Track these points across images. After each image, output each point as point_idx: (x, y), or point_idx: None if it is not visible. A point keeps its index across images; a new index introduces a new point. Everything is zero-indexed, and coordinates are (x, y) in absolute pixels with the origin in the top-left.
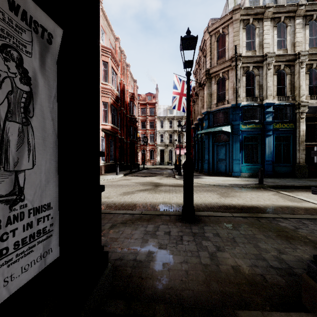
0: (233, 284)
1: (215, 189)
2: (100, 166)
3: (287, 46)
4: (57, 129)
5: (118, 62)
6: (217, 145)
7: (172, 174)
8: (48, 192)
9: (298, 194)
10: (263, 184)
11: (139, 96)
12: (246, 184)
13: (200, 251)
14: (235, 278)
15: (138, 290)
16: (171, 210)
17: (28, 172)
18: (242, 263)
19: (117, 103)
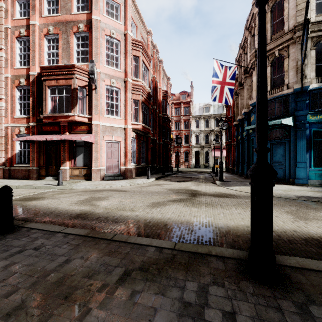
0: None
1: (278, 204)
2: (130, 168)
3: None
4: None
5: (150, 56)
6: (271, 144)
7: (211, 178)
8: None
9: None
10: None
11: (173, 95)
12: None
13: None
14: None
15: None
16: (221, 240)
17: None
18: None
19: (149, 101)
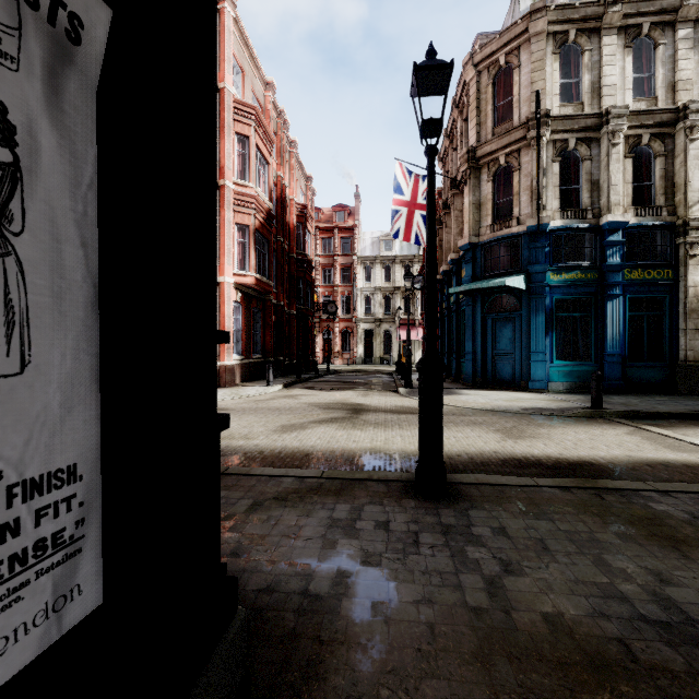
0: (549, 663)
1: (490, 421)
2: (231, 366)
3: (656, 91)
4: (97, 270)
5: (272, 135)
6: (494, 320)
7: (392, 384)
8: (71, 438)
9: (687, 433)
10: (603, 410)
11: (318, 212)
12: (563, 407)
13: (463, 574)
14: (554, 648)
15: (311, 673)
16: (391, 468)
17: (8, 384)
18: (570, 608)
19: (269, 228)
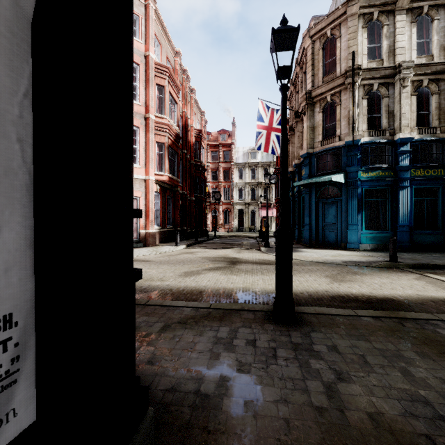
0: None
1: (322, 269)
2: (153, 233)
3: (432, 50)
4: (31, 161)
5: (179, 85)
6: (323, 203)
7: (256, 245)
8: (7, 292)
9: None
10: (398, 263)
11: (208, 134)
12: (370, 261)
13: (309, 380)
14: (378, 441)
15: None
16: (256, 301)
17: None
18: (387, 408)
19: (177, 144)
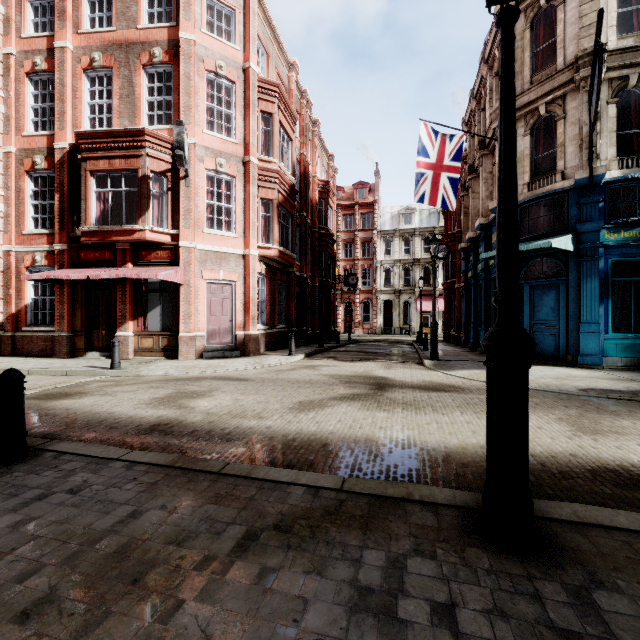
0: None
1: (544, 404)
2: (255, 335)
3: None
4: None
5: (294, 113)
6: (532, 287)
7: (414, 355)
8: None
9: None
10: None
11: (339, 190)
12: (635, 389)
13: None
14: None
15: None
16: (432, 473)
17: None
18: None
19: (292, 202)
